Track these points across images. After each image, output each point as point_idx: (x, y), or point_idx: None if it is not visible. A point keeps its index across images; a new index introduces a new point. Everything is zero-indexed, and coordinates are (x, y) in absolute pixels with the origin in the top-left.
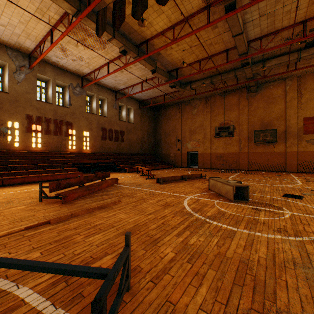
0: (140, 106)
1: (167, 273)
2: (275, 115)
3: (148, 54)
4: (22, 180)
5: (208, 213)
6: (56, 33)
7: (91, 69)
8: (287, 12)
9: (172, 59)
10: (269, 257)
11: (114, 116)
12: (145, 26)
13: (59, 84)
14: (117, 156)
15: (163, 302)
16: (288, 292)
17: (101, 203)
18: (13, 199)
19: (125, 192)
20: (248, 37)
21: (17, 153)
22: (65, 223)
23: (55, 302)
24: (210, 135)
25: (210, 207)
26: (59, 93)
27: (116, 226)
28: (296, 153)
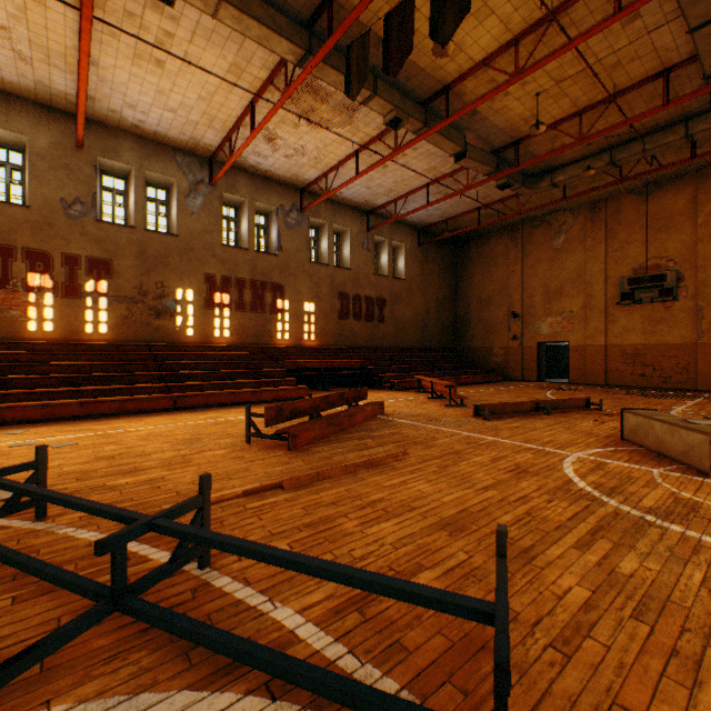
0: (419, 240)
1: (588, 636)
2: None
3: (450, 118)
4: (205, 401)
5: (644, 501)
6: (260, 107)
7: (319, 171)
8: None
9: (506, 120)
10: None
11: (363, 265)
12: (450, 54)
13: (259, 208)
14: (371, 354)
15: (605, 706)
16: None
17: (365, 455)
18: (200, 436)
19: (407, 433)
20: None
21: (191, 348)
22: (310, 492)
23: (353, 649)
24: (603, 299)
25: (645, 486)
26: (259, 227)
27: (417, 509)
28: None
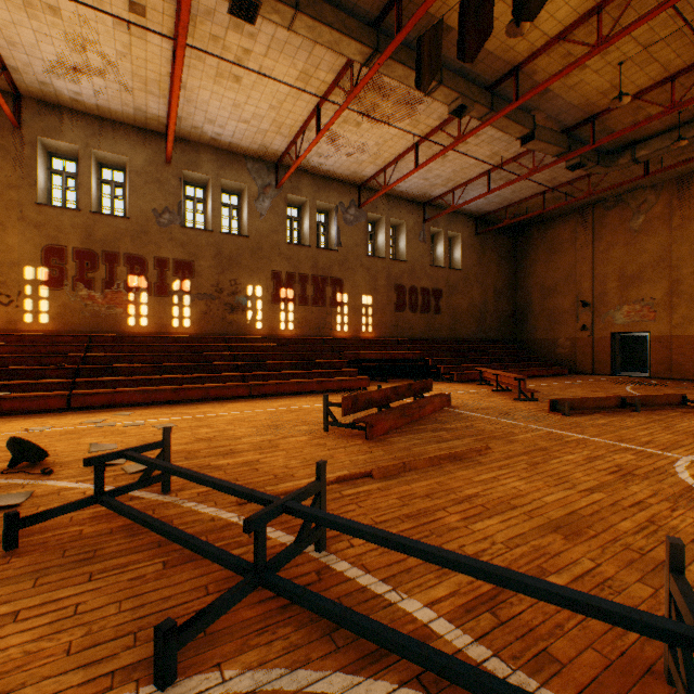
0: (476, 229)
1: None
2: None
3: (519, 100)
4: (276, 389)
5: None
6: (325, 110)
7: (378, 167)
8: None
9: (580, 96)
10: None
11: (419, 257)
12: (525, 32)
13: (319, 207)
14: (428, 346)
15: None
16: None
17: (444, 447)
18: (279, 423)
19: (482, 427)
20: None
21: (260, 340)
22: (399, 482)
23: (498, 653)
24: (693, 283)
25: None
26: (320, 225)
27: (519, 508)
28: None
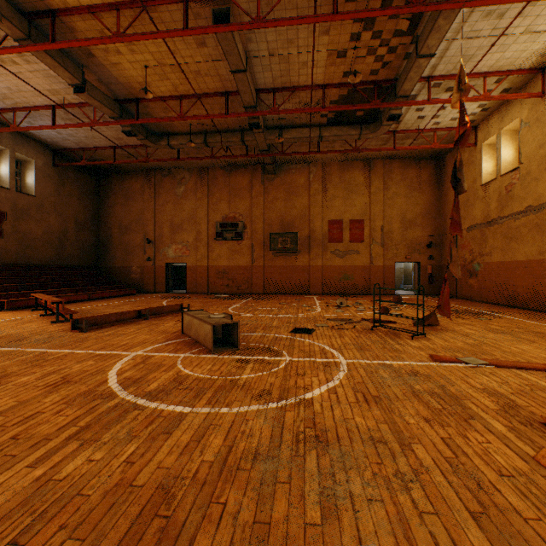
0: (55, 161)
1: None
2: (298, 213)
3: (56, 44)
4: None
5: (152, 385)
6: None
7: None
8: (304, 63)
9: (124, 77)
10: (219, 458)
11: None
12: None
13: None
14: None
15: None
16: (219, 529)
17: None
18: None
19: None
20: (257, 82)
21: None
22: None
23: None
24: (207, 235)
25: (165, 371)
26: None
27: None
28: (321, 268)
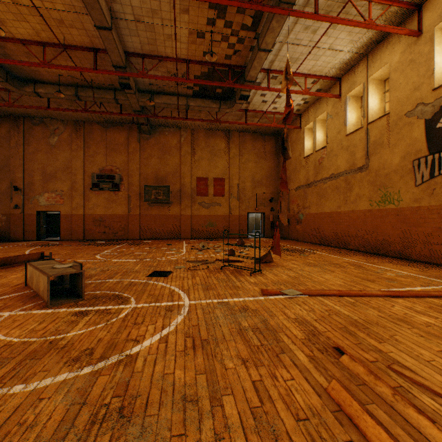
0: None
1: None
2: (171, 169)
3: None
4: None
5: None
6: None
7: None
8: (169, 36)
9: None
10: None
11: None
12: None
13: None
14: None
15: None
16: None
17: None
18: None
19: None
20: (126, 44)
21: None
22: None
23: None
24: (83, 185)
25: None
26: None
27: None
28: (190, 216)
